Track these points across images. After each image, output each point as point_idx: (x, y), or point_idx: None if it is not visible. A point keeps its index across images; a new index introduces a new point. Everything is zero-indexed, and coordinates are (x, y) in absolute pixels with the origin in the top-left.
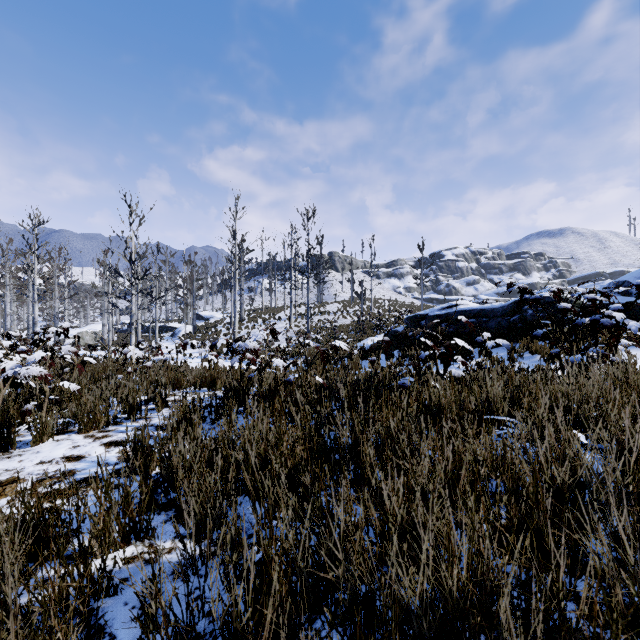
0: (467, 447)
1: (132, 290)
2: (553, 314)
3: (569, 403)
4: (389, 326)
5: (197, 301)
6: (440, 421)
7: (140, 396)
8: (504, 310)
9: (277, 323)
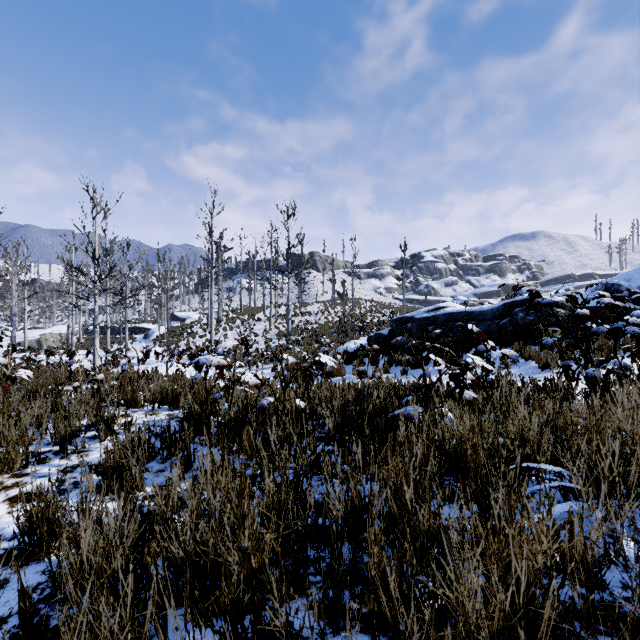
0: (537, 549)
1: (95, 289)
2: (545, 317)
3: (634, 447)
4: (371, 327)
5: (173, 301)
6: (463, 471)
7: (75, 424)
8: (493, 313)
9: (256, 324)
